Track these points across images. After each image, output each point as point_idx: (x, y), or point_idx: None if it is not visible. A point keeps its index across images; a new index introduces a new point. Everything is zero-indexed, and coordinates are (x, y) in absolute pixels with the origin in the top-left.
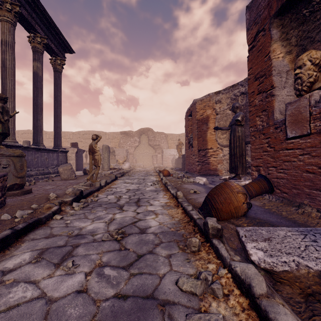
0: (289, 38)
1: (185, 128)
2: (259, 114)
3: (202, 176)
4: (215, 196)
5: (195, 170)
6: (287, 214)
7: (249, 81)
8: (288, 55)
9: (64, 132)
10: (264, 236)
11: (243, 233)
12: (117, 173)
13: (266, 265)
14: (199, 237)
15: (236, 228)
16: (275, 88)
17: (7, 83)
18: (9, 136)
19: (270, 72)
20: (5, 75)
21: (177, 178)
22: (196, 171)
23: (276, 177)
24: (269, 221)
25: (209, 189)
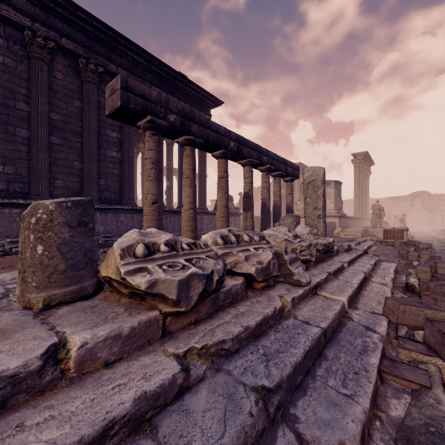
0: None
1: None
2: None
3: None
4: None
5: None
6: None
7: None
8: None
9: None
10: None
11: None
12: None
13: None
14: None
15: None
16: None
17: (363, 196)
18: (364, 215)
19: None
20: (363, 193)
21: None
22: None
23: None
24: None
25: None
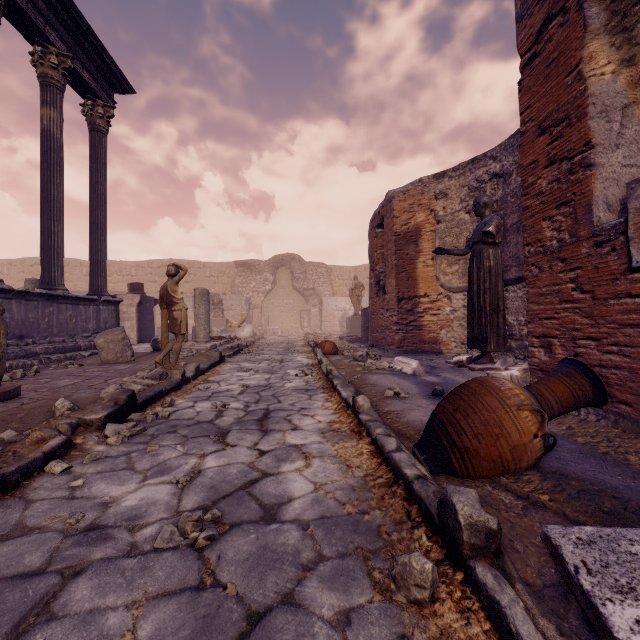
0: (628, 28)
1: (370, 253)
2: (551, 212)
3: (407, 354)
4: (460, 416)
5: (392, 341)
6: None
7: (522, 138)
8: (625, 68)
9: (120, 262)
10: None
11: (576, 556)
12: (226, 347)
13: None
14: (427, 541)
15: (547, 530)
16: (595, 148)
17: None
18: None
19: (582, 111)
20: None
21: (353, 360)
22: (393, 344)
23: (597, 363)
24: (608, 488)
25: (428, 386)
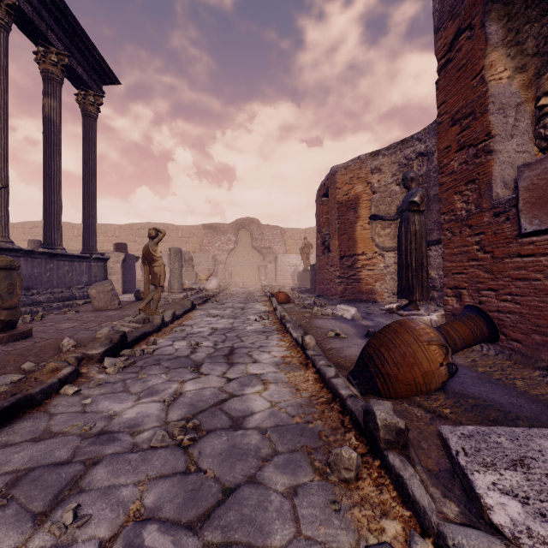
0: (521, 42)
1: (317, 218)
2: (461, 188)
3: (348, 303)
4: (383, 349)
5: (335, 292)
6: (527, 387)
7: (439, 127)
8: (518, 74)
9: (106, 225)
10: (509, 455)
11: (458, 445)
12: (196, 297)
13: (535, 545)
14: (355, 441)
15: (440, 428)
16: (494, 138)
17: None
18: None
19: (484, 108)
20: None
21: (302, 308)
22: (336, 295)
23: (496, 309)
24: (496, 404)
25: (364, 329)
